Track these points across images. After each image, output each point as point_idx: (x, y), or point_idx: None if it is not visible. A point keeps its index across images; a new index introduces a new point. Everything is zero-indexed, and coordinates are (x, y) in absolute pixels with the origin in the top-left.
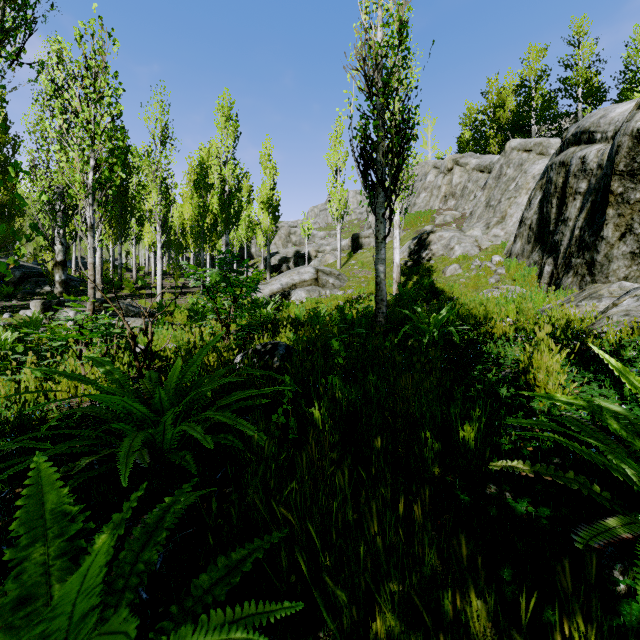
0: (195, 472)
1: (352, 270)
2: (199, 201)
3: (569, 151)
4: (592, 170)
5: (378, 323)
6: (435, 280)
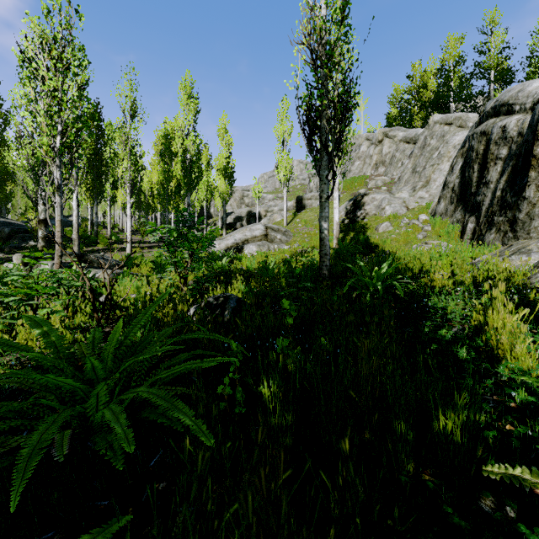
0: (120, 467)
1: (297, 227)
2: (164, 167)
3: (489, 122)
4: (512, 138)
5: (322, 275)
6: (369, 236)
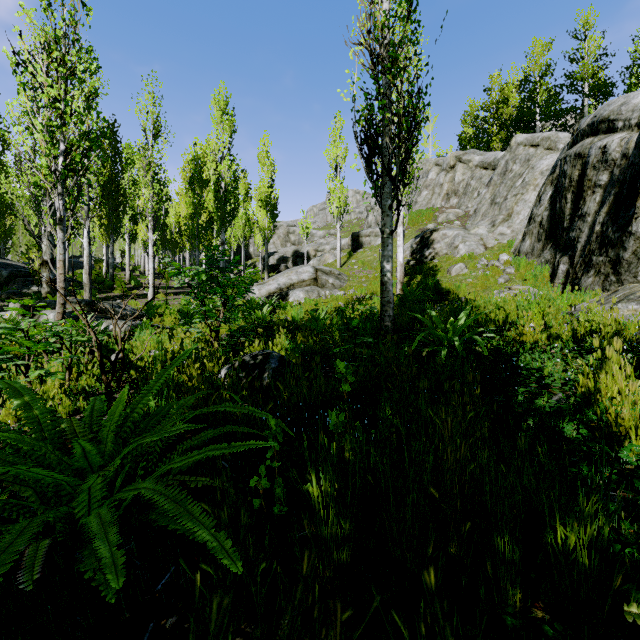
0: (112, 598)
1: (352, 270)
2: (193, 198)
3: (585, 142)
4: (614, 160)
5: (384, 327)
6: (440, 280)
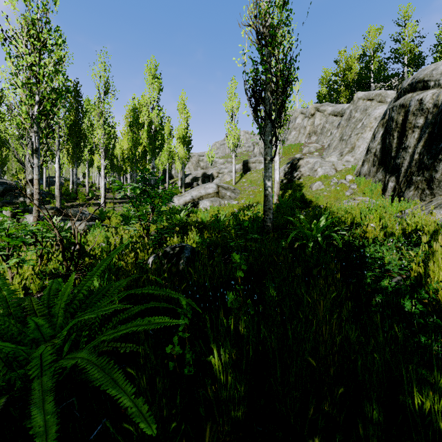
0: None
1: (243, 186)
2: (132, 136)
3: (407, 96)
4: (428, 109)
5: (266, 227)
6: (304, 193)
